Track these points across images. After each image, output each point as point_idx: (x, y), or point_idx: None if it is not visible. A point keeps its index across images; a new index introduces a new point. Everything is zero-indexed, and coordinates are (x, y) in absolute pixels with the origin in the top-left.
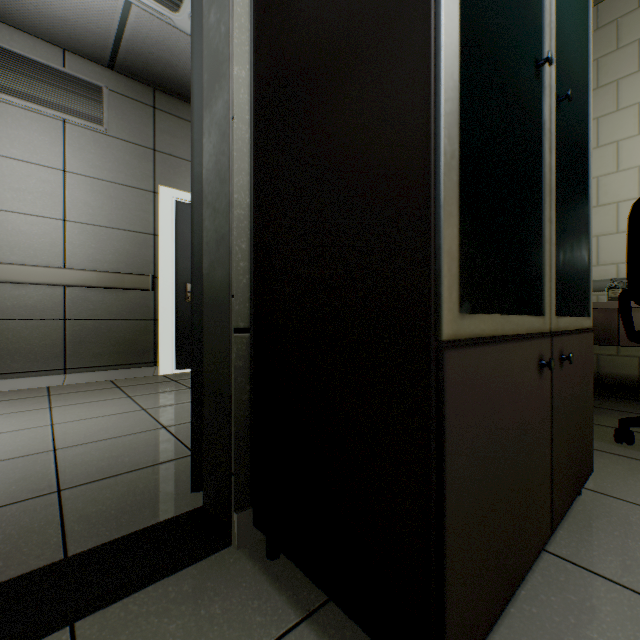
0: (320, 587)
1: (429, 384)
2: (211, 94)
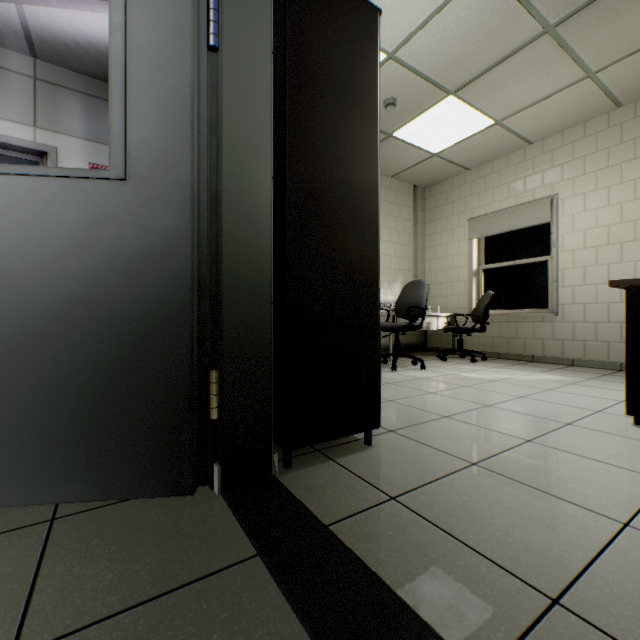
0: (340, 437)
1: (378, 339)
2: (240, 132)
